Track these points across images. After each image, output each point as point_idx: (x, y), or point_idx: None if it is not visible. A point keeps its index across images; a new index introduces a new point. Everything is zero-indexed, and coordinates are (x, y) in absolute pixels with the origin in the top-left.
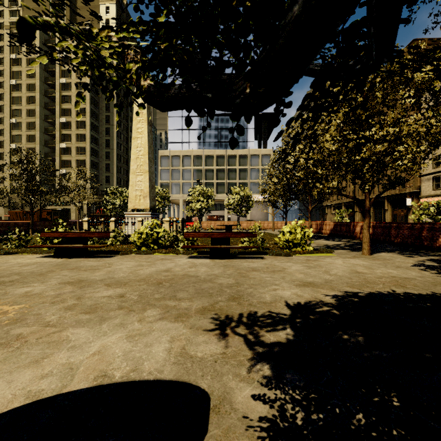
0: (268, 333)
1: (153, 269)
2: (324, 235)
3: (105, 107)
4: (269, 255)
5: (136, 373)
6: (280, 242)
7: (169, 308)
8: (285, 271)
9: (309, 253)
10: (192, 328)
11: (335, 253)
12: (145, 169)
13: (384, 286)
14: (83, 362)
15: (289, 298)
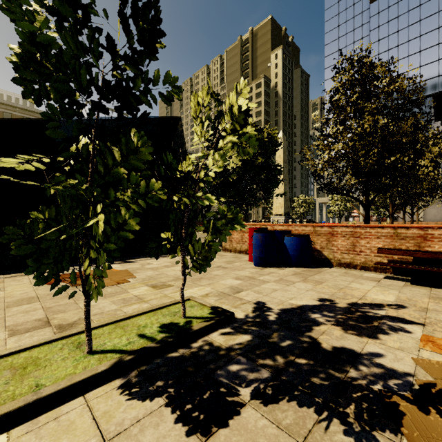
0: None
1: None
2: None
3: None
4: None
5: None
6: None
7: None
8: None
9: None
10: None
11: None
12: (281, 191)
13: None
14: None
15: None
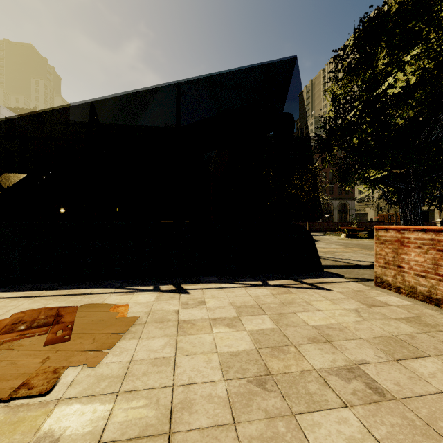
0: None
1: None
2: None
3: None
4: None
5: None
6: None
7: None
8: None
9: None
10: None
11: None
12: None
13: None
14: None
15: None
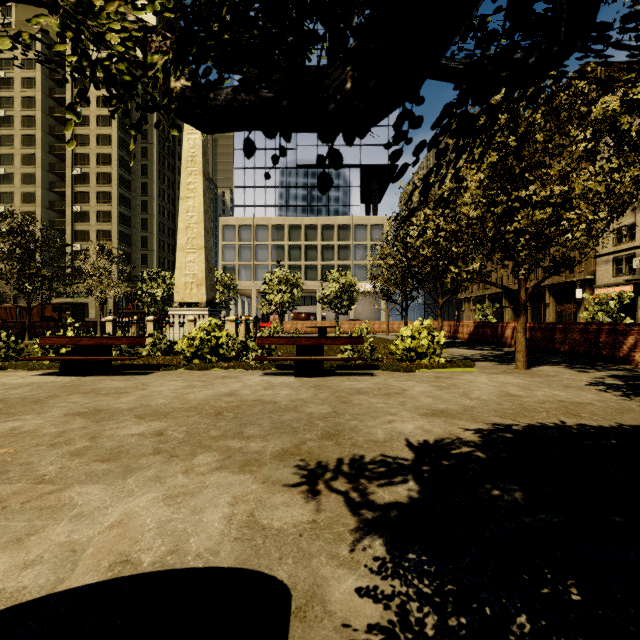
0: (381, 488)
1: (209, 392)
2: (461, 341)
3: (140, 152)
4: (381, 371)
5: (175, 557)
6: (397, 351)
7: (232, 451)
8: (405, 394)
9: (439, 368)
10: (266, 482)
11: (477, 367)
12: (199, 244)
13: (548, 415)
14: (93, 539)
15: (412, 434)
